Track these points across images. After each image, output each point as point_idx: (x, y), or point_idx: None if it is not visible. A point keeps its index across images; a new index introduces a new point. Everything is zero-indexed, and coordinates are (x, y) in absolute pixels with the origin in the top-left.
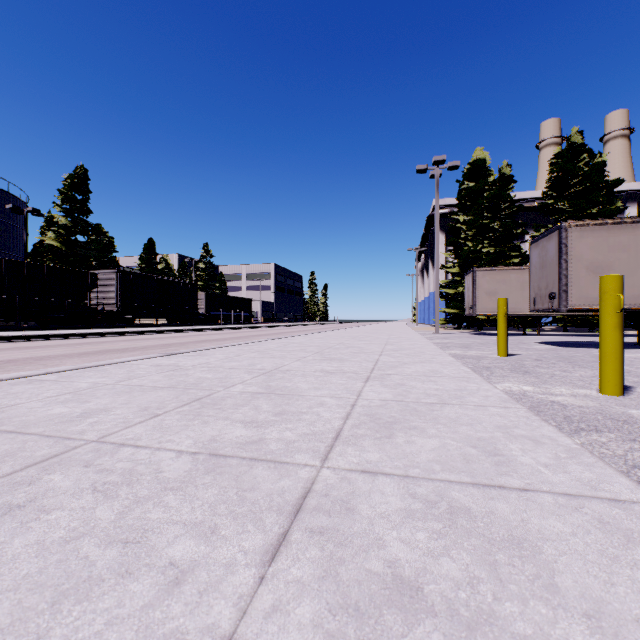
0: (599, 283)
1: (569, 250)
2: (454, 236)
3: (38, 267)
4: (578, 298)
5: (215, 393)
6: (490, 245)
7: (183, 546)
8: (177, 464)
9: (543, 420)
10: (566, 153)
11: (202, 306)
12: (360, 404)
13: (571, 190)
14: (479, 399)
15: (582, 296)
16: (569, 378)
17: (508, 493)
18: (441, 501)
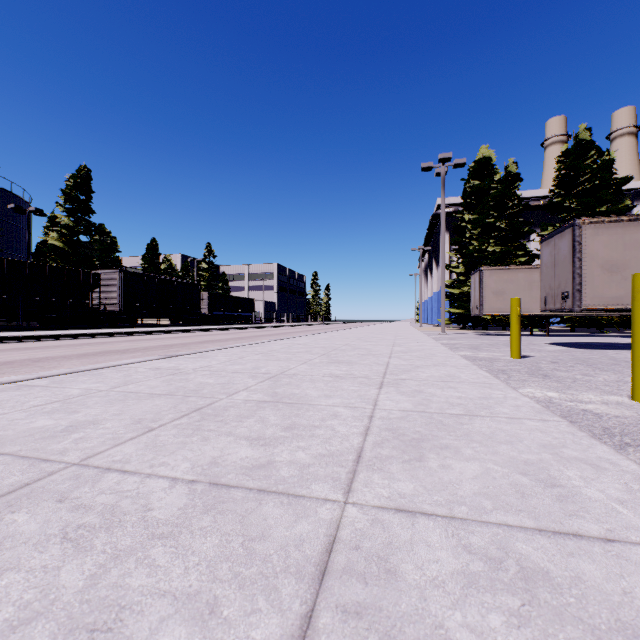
0: (632, 281)
1: (583, 248)
2: (459, 235)
3: (40, 267)
4: (592, 298)
5: (217, 402)
6: (496, 244)
7: (170, 638)
8: (170, 498)
9: (592, 437)
10: (574, 150)
11: (205, 306)
12: (378, 416)
13: (579, 188)
14: (510, 410)
15: (596, 296)
16: (593, 383)
17: (589, 545)
18: (507, 558)
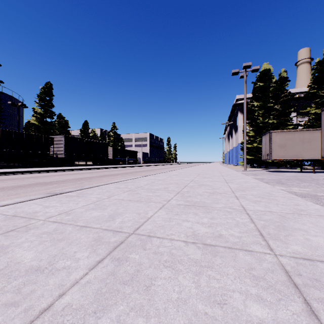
0: None
1: None
2: (250, 114)
3: (20, 134)
4: None
5: None
6: (273, 118)
7: None
8: None
9: None
10: (323, 61)
11: (110, 155)
12: None
13: None
14: None
15: None
16: None
17: None
18: None
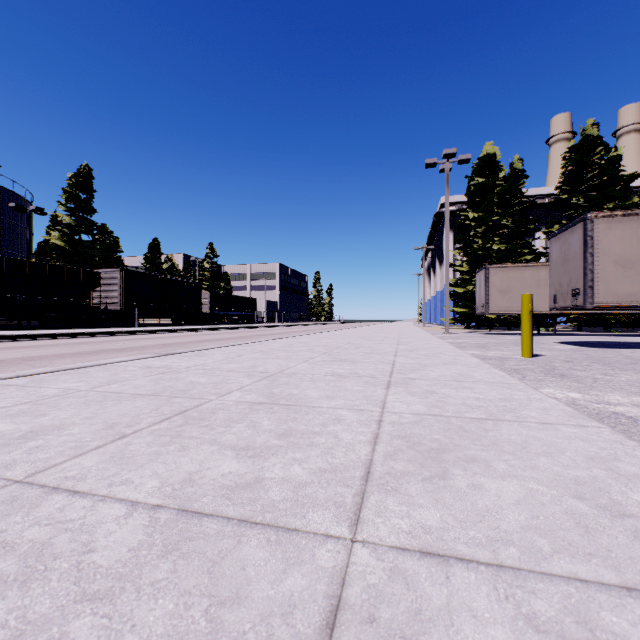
0: None
1: (595, 243)
2: (463, 233)
3: (40, 266)
4: (605, 294)
5: (205, 403)
6: (501, 242)
7: None
8: (122, 532)
9: None
10: (581, 146)
11: (206, 305)
12: (388, 420)
13: (586, 184)
14: (538, 413)
15: (610, 292)
16: (616, 383)
17: None
18: None
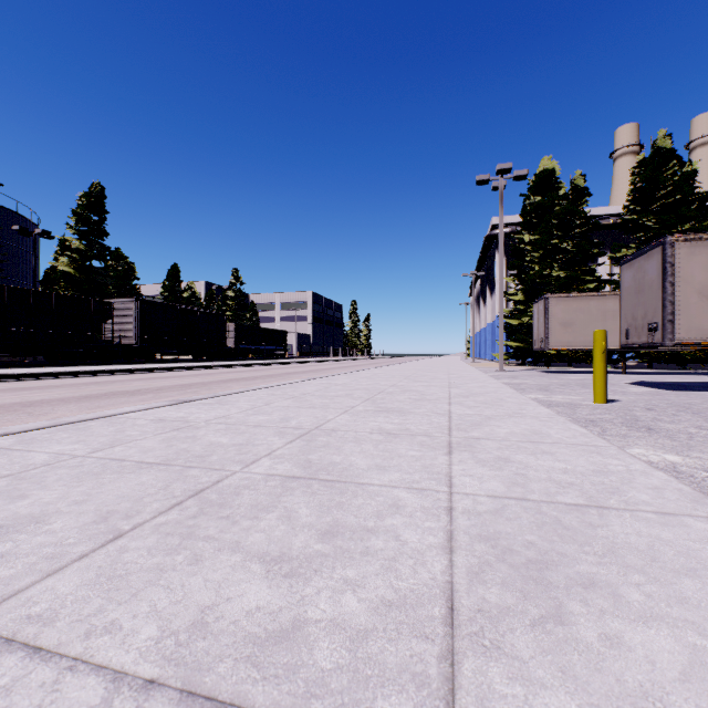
0: None
1: (676, 270)
2: (517, 258)
3: (46, 295)
4: (688, 330)
5: (227, 477)
6: (560, 268)
7: None
8: None
9: None
10: (651, 160)
11: (231, 339)
12: (460, 507)
13: (658, 203)
14: (650, 496)
15: (693, 327)
16: None
17: None
18: None
